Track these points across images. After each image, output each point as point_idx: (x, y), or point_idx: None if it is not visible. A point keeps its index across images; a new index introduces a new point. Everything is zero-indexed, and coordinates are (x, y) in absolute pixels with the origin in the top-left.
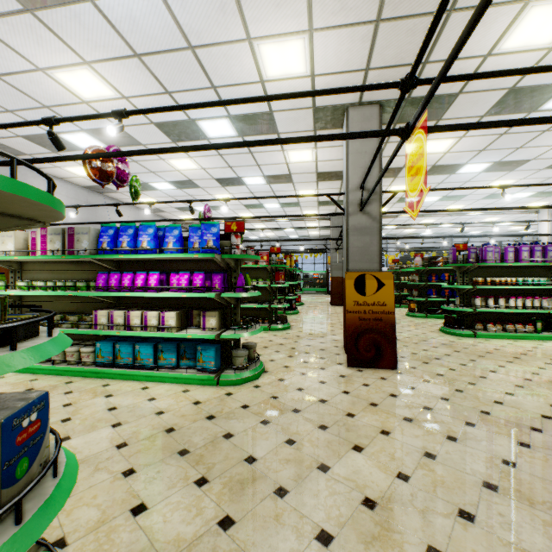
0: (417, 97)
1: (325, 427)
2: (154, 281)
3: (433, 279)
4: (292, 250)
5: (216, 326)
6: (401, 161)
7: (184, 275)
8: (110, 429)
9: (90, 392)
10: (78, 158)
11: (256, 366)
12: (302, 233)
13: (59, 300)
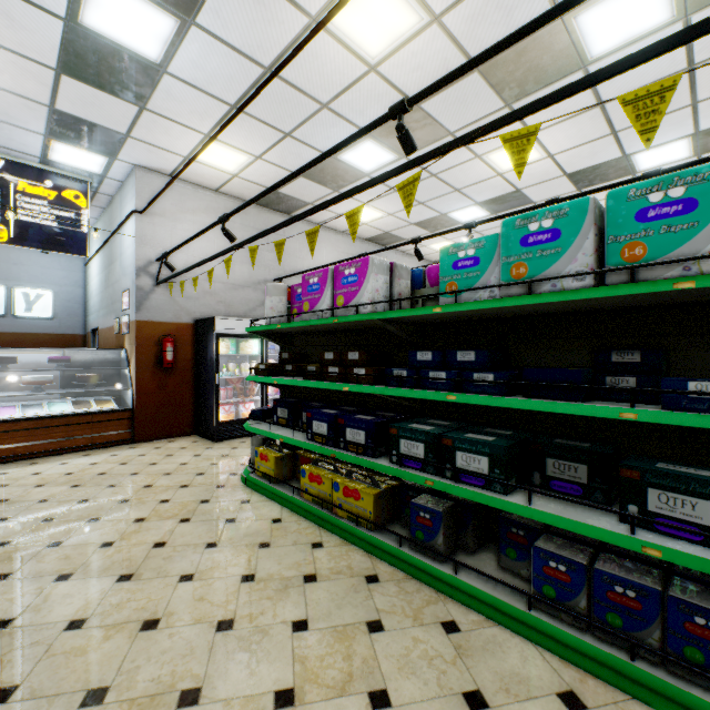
0: None
1: None
2: None
3: None
4: None
5: None
6: None
7: None
8: None
9: None
10: None
11: None
12: None
13: None
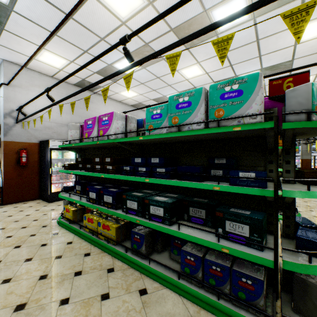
0: None
1: None
2: None
3: None
4: None
5: None
6: None
7: None
8: None
9: None
10: None
11: None
12: None
13: None
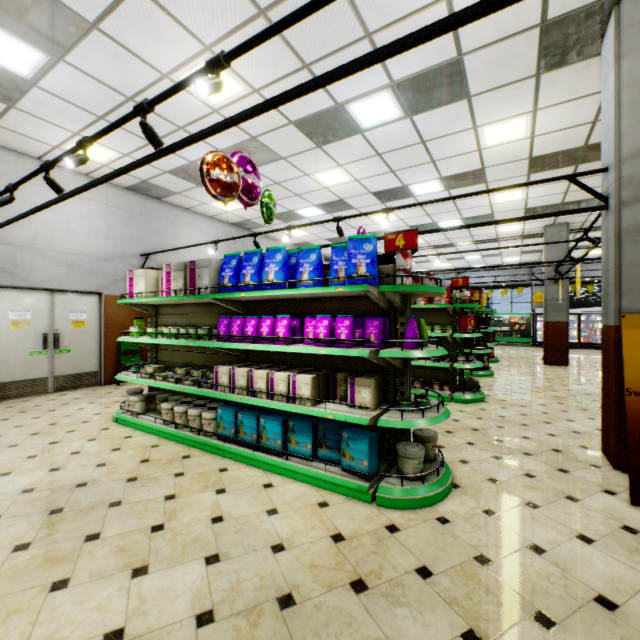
0: None
1: None
2: (283, 329)
3: None
4: (477, 285)
5: (370, 402)
6: None
7: (322, 320)
8: (201, 568)
9: (202, 480)
10: (170, 149)
11: (439, 475)
12: (492, 261)
13: (189, 350)
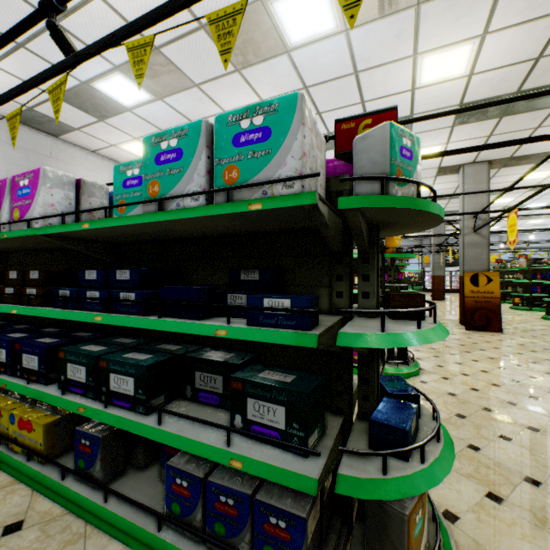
0: (517, 156)
1: (462, 345)
2: None
3: (538, 277)
4: None
5: None
6: (505, 185)
7: None
8: None
9: None
10: None
11: None
12: None
13: None
